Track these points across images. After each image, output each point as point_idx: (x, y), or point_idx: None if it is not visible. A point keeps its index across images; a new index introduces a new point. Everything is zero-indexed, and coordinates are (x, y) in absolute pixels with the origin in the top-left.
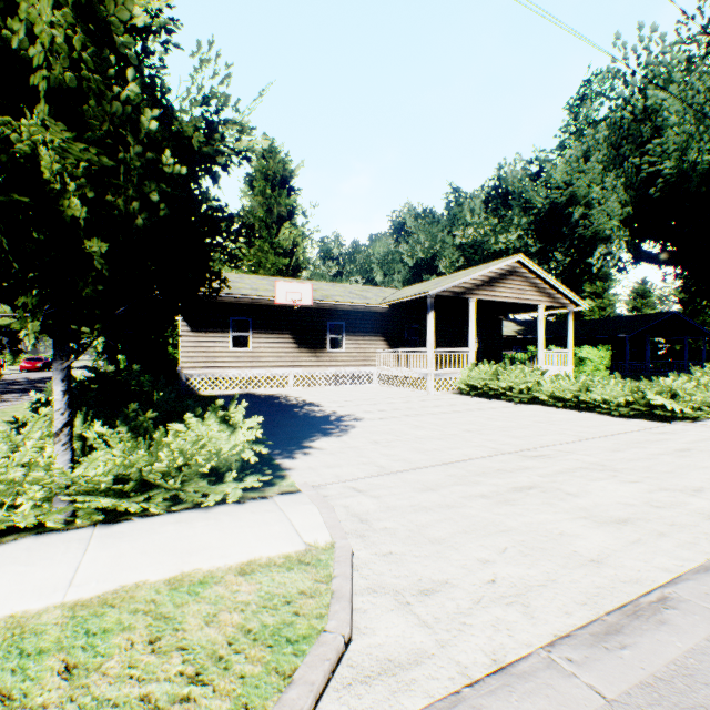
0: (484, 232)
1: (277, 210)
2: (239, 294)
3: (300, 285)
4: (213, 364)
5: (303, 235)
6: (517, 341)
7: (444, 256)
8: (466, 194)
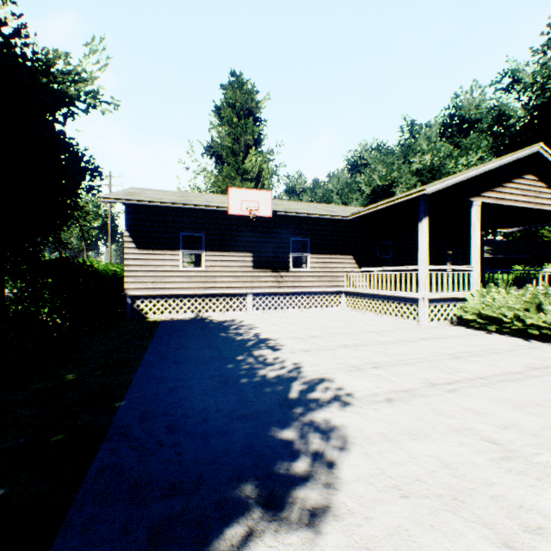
0: (444, 155)
1: (244, 138)
2: (186, 204)
3: (257, 193)
4: (162, 285)
5: (267, 161)
6: (485, 260)
7: (400, 183)
8: (421, 125)
